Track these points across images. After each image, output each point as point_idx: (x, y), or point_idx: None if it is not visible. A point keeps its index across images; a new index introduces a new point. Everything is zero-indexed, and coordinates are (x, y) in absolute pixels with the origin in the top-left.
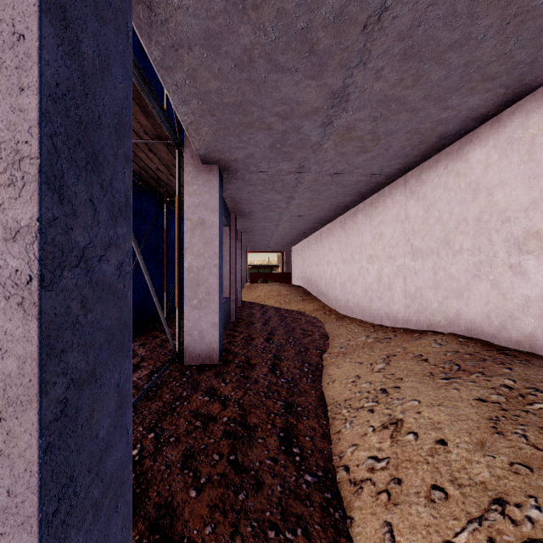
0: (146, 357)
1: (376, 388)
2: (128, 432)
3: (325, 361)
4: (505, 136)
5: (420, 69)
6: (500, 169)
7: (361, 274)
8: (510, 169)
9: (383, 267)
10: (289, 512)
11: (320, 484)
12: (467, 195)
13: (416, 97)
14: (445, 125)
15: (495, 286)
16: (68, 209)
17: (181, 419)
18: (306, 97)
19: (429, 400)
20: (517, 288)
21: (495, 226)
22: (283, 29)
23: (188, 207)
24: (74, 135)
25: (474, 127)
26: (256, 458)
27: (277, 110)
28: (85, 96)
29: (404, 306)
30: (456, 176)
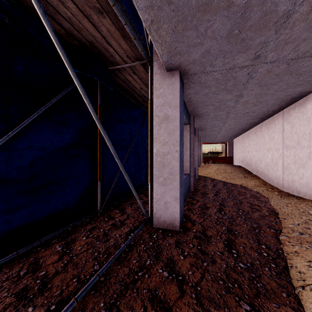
0: (130, 215)
1: None
2: None
3: (284, 245)
4: None
5: None
6: None
7: (311, 158)
8: None
9: None
10: None
11: None
12: None
13: None
14: None
15: None
16: None
17: (138, 300)
18: None
19: None
20: None
21: None
22: None
23: (156, 106)
24: None
25: None
26: None
27: None
28: None
29: None
30: None
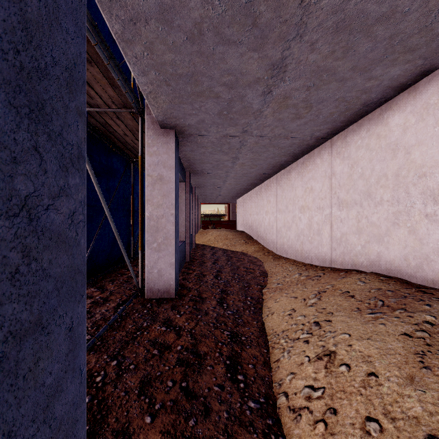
0: (114, 292)
1: (310, 321)
2: (81, 372)
3: (265, 295)
4: (421, 102)
5: (350, 41)
6: (417, 131)
7: (294, 222)
8: (426, 131)
9: (313, 216)
10: (234, 438)
11: (262, 411)
12: (386, 154)
13: (344, 67)
14: (368, 93)
15: (413, 232)
16: (5, 156)
17: (141, 348)
18: (249, 68)
19: (359, 334)
20: (433, 234)
21: (413, 181)
22: (229, 3)
23: (149, 165)
24: (13, 80)
25: (393, 96)
26: (205, 385)
27: (224, 80)
28: (28, 43)
29: (331, 249)
30: (377, 138)
